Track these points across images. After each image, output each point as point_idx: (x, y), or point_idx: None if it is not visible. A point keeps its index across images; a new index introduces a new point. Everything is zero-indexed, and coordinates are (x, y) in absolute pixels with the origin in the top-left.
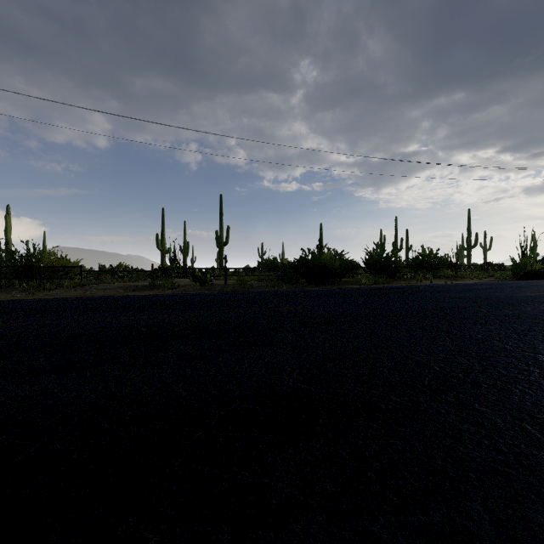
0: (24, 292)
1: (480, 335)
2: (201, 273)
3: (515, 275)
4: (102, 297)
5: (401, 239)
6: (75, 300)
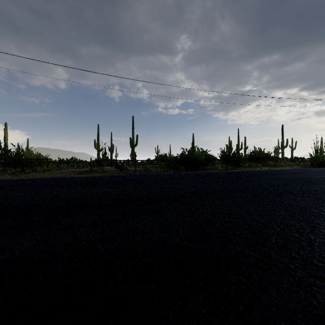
0: (12, 175)
1: (302, 204)
2: (120, 163)
3: (312, 164)
4: (59, 177)
5: (241, 142)
6: (42, 180)
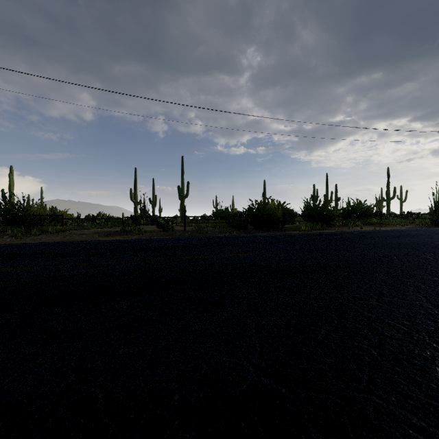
0: (13, 237)
1: None
2: (163, 220)
3: (433, 223)
4: (76, 241)
5: (331, 192)
6: (51, 245)
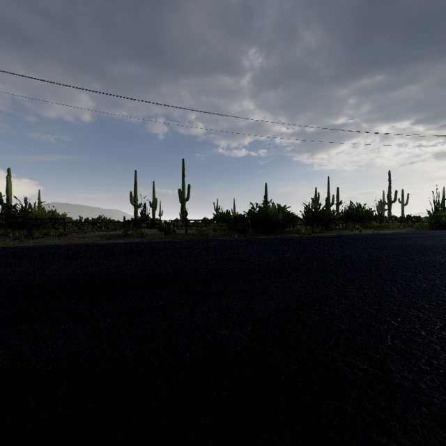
0: (16, 240)
1: (425, 284)
2: (165, 224)
3: (431, 226)
4: (80, 244)
5: (333, 195)
6: (56, 247)
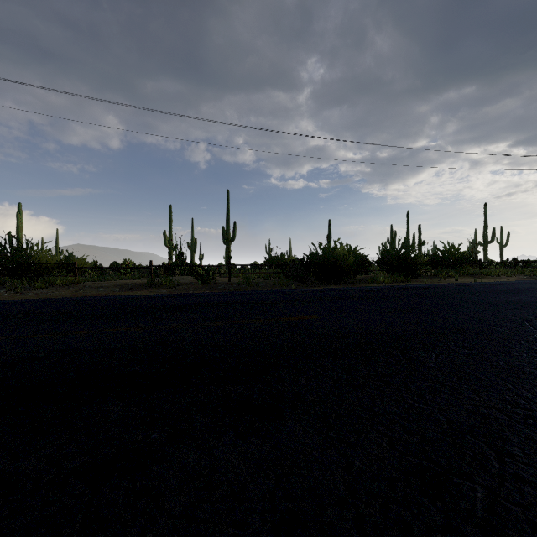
0: (12, 291)
1: None
2: (202, 270)
3: None
4: (88, 297)
5: (413, 234)
6: (54, 302)
